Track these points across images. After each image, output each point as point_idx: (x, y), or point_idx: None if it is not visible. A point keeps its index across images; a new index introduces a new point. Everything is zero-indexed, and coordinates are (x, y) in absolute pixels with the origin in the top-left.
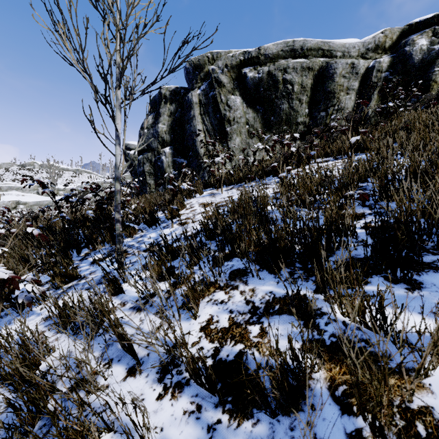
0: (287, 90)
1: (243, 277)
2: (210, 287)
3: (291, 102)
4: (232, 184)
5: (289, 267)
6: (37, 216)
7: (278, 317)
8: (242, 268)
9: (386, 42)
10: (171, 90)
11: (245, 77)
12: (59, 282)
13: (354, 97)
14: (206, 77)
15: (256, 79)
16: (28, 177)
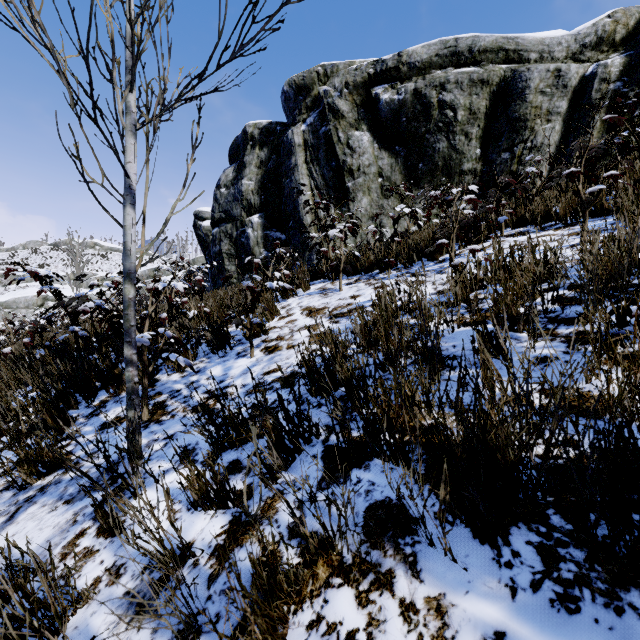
0: (445, 118)
1: (404, 538)
2: (318, 559)
3: (452, 138)
4: (357, 273)
5: (531, 526)
6: (42, 327)
7: None
8: (396, 501)
9: (616, 32)
10: (261, 128)
11: (377, 100)
12: (25, 476)
13: (560, 127)
14: (314, 104)
15: (395, 103)
16: (18, 266)
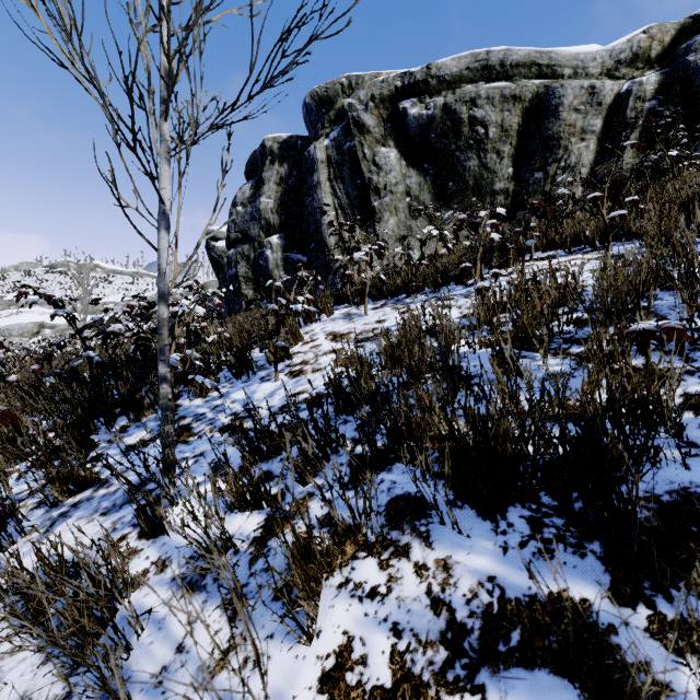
0: (476, 135)
1: (420, 521)
2: (346, 540)
3: (483, 156)
4: (383, 297)
5: (525, 504)
6: (51, 354)
7: (526, 679)
8: (415, 494)
9: (652, 49)
10: (281, 142)
11: (405, 115)
12: (57, 494)
13: (595, 146)
14: (338, 117)
15: (424, 118)
16: (29, 288)
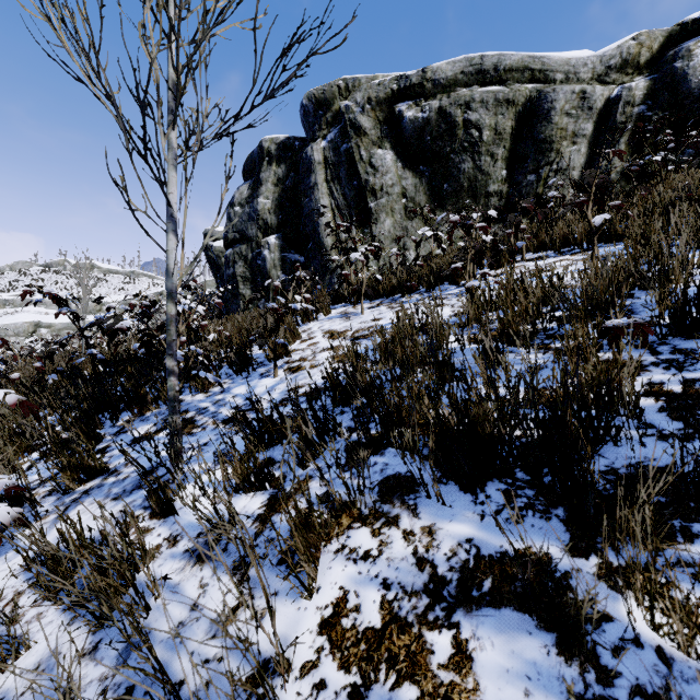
0: (470, 138)
1: (408, 496)
2: (342, 514)
3: (477, 159)
4: (379, 296)
5: (502, 479)
6: (53, 352)
7: (494, 615)
8: (405, 473)
9: (641, 55)
10: (278, 143)
11: (401, 118)
12: (68, 482)
13: (586, 149)
14: (335, 119)
15: (419, 121)
16: (34, 287)
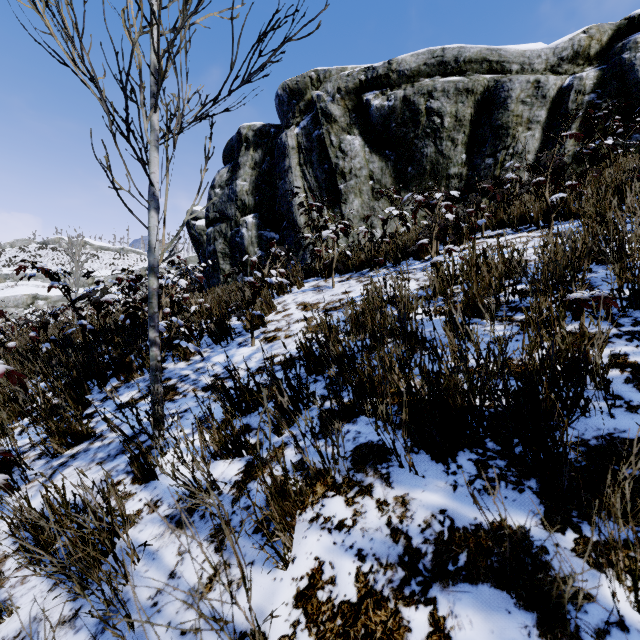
0: (432, 125)
1: (381, 464)
2: (317, 482)
3: (439, 144)
4: (348, 271)
5: (473, 449)
6: (47, 322)
7: (471, 592)
8: (377, 442)
9: (591, 47)
10: (255, 130)
11: (368, 106)
12: (57, 446)
13: (540, 134)
14: (308, 108)
15: (385, 109)
16: (28, 263)
